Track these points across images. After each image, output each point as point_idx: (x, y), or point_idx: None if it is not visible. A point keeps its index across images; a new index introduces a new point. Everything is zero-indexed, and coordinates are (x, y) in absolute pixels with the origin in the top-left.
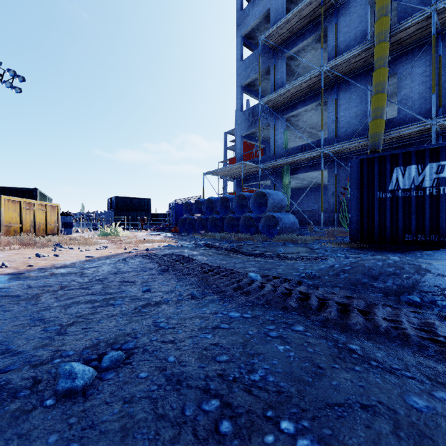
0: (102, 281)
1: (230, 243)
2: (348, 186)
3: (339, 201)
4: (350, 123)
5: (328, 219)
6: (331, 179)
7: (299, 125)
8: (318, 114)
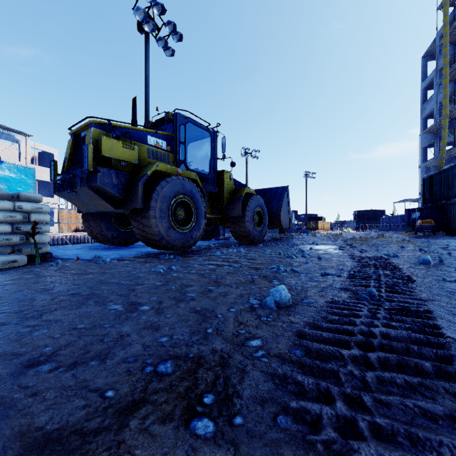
0: None
1: None
2: None
3: None
4: None
5: None
6: None
7: None
8: None
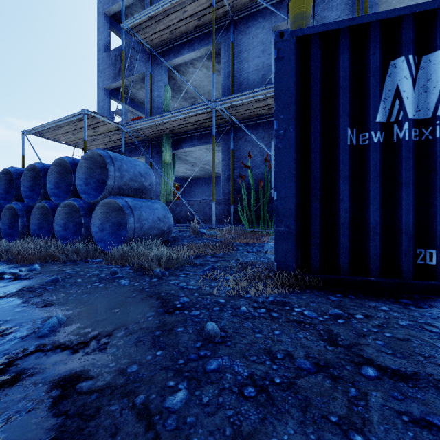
0: None
1: None
2: (249, 164)
3: (237, 188)
4: (251, 80)
5: (223, 214)
6: (226, 157)
7: (188, 91)
8: (210, 77)
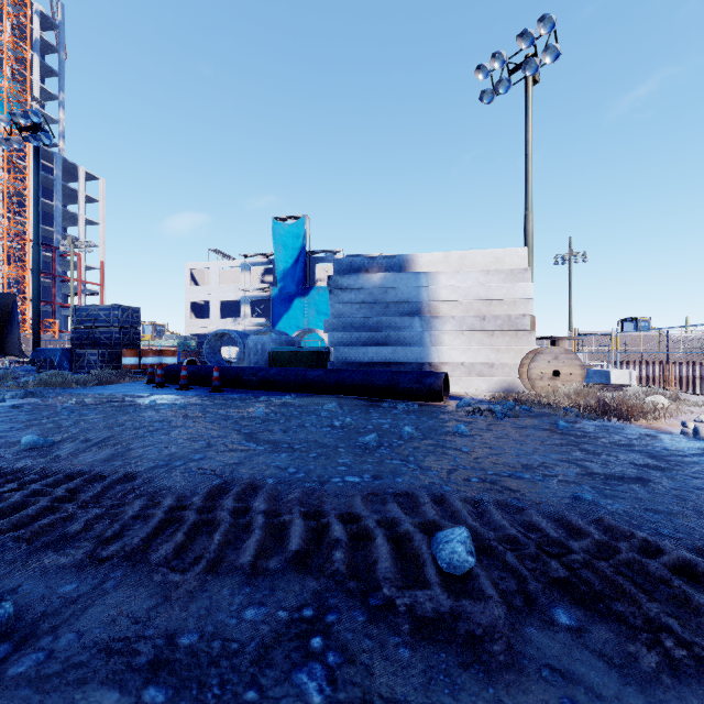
0: None
1: None
2: None
3: None
4: None
5: None
6: None
7: None
8: None
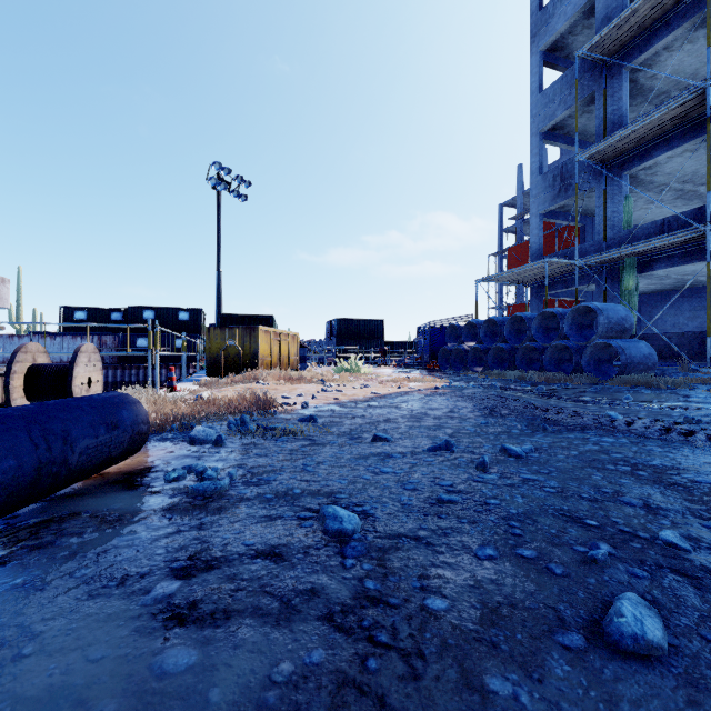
0: (425, 415)
1: (533, 386)
2: None
3: None
4: None
5: None
6: None
7: (655, 181)
8: (698, 157)
